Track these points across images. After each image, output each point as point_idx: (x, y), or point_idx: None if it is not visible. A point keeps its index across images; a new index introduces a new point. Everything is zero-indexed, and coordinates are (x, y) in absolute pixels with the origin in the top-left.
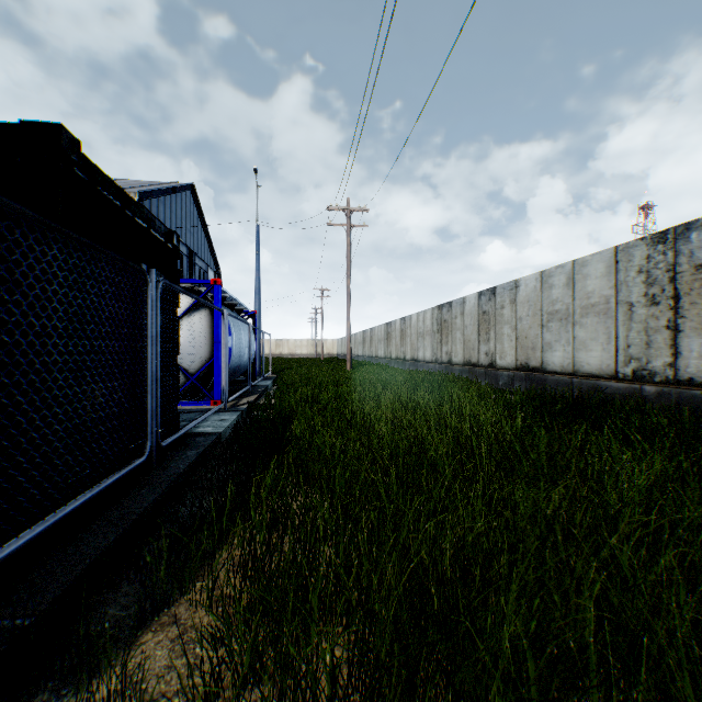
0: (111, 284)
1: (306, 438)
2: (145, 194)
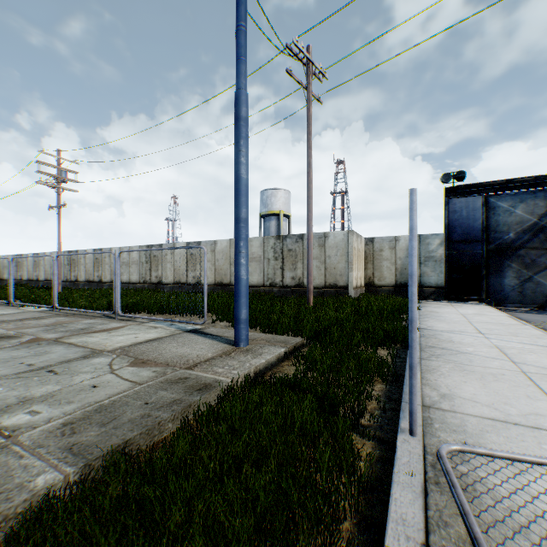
0: None
1: None
2: None
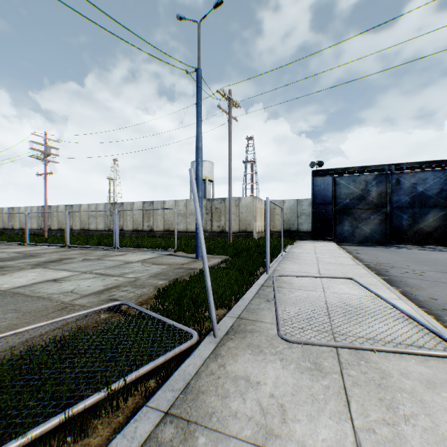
0: None
1: None
2: None
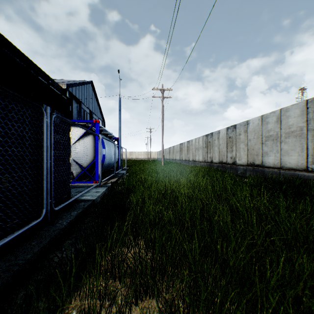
0: (18, 113)
1: (139, 205)
2: (69, 85)
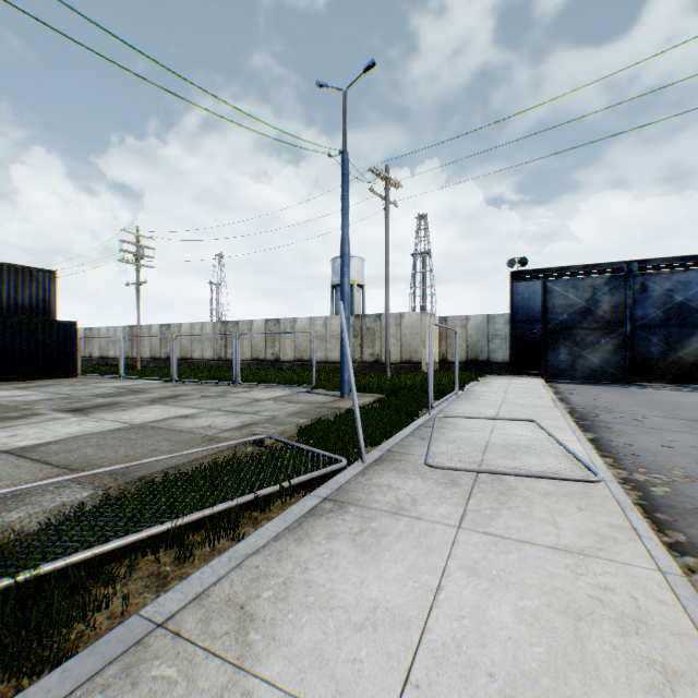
0: None
1: None
2: None
